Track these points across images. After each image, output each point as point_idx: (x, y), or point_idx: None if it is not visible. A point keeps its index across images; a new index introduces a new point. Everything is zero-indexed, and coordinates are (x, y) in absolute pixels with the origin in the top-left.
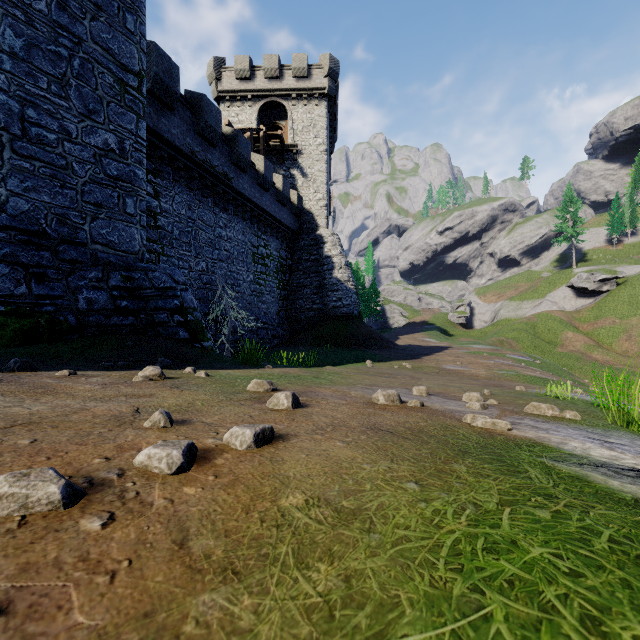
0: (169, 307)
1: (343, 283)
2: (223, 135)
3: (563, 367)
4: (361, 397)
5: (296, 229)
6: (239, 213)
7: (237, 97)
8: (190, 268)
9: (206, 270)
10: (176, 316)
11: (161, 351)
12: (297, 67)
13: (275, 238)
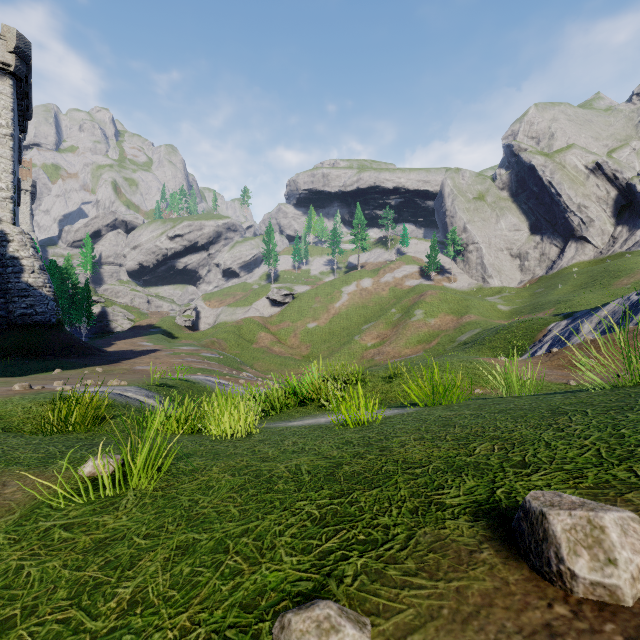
0: None
1: (37, 289)
2: None
3: (253, 359)
4: (7, 389)
5: None
6: None
7: None
8: None
9: None
10: None
11: None
12: None
13: None
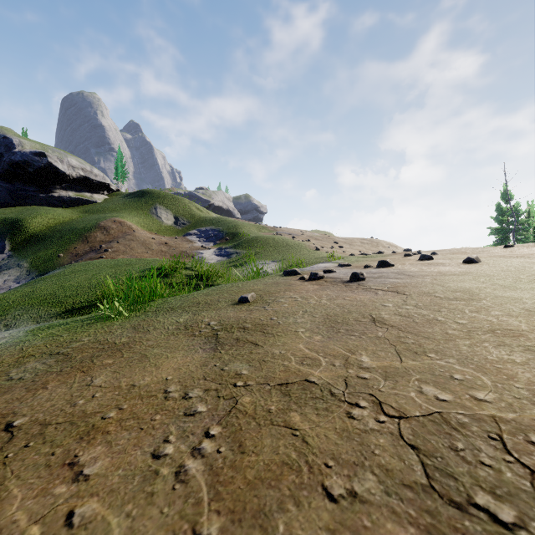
0: None
1: None
2: None
3: None
4: (403, 267)
5: None
6: None
7: None
8: None
9: None
10: None
11: None
12: None
13: None
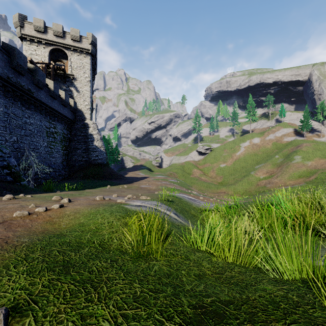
0: (1, 166)
1: (99, 148)
2: (28, 69)
3: (191, 183)
4: (93, 199)
5: (73, 119)
6: (38, 110)
7: (35, 40)
8: (6, 140)
9: (16, 141)
10: (5, 170)
11: (1, 188)
12: (73, 35)
13: (60, 123)
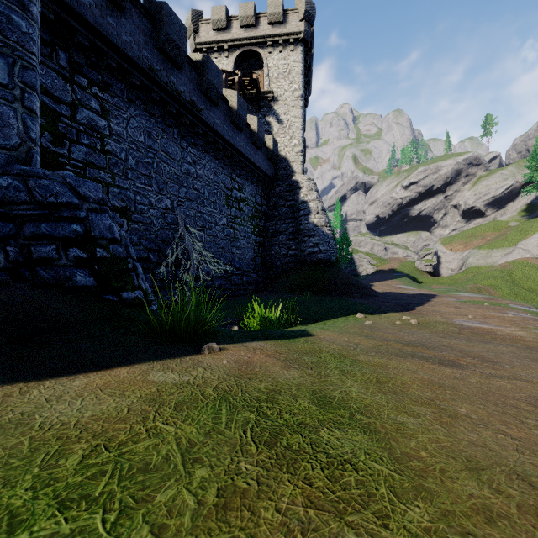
0: (60, 234)
1: (320, 228)
2: (190, 60)
3: None
4: None
5: (271, 175)
6: (210, 151)
7: (214, 48)
8: (150, 205)
9: (171, 209)
10: (73, 249)
11: None
12: (272, 12)
13: (250, 182)
